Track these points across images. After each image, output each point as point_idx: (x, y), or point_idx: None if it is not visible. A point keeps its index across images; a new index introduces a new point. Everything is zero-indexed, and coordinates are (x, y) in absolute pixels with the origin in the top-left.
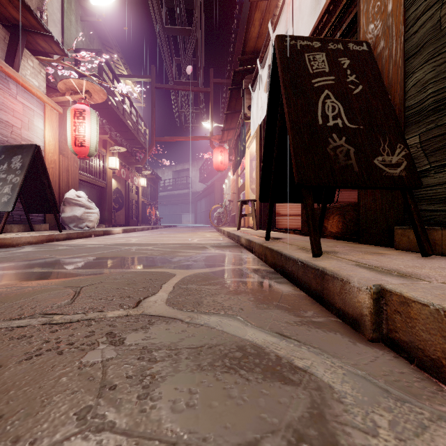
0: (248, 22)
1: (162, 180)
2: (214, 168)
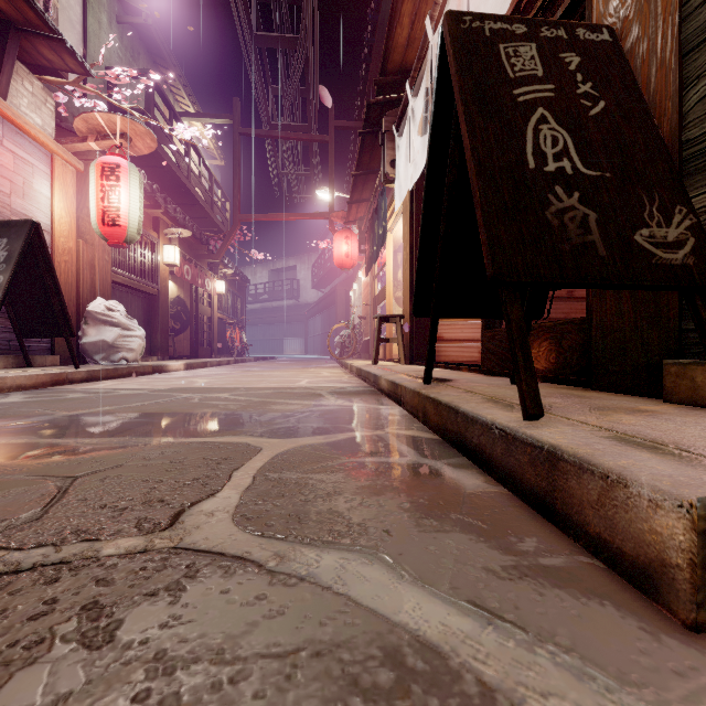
0: (391, 19)
1: (252, 285)
2: (335, 264)
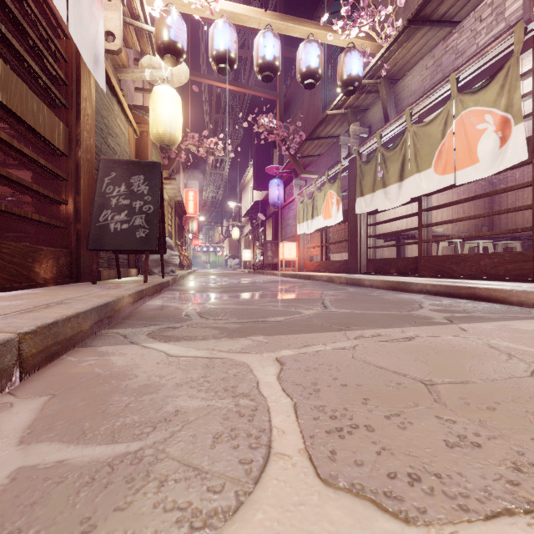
0: None
1: None
2: None
